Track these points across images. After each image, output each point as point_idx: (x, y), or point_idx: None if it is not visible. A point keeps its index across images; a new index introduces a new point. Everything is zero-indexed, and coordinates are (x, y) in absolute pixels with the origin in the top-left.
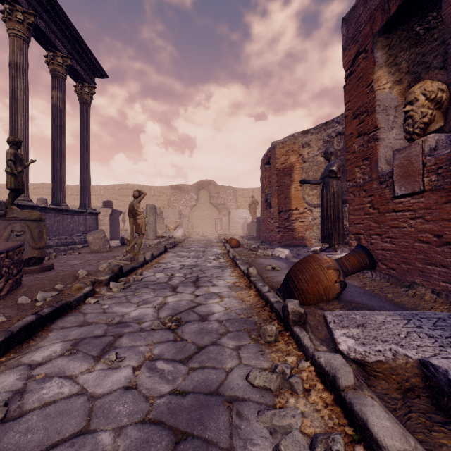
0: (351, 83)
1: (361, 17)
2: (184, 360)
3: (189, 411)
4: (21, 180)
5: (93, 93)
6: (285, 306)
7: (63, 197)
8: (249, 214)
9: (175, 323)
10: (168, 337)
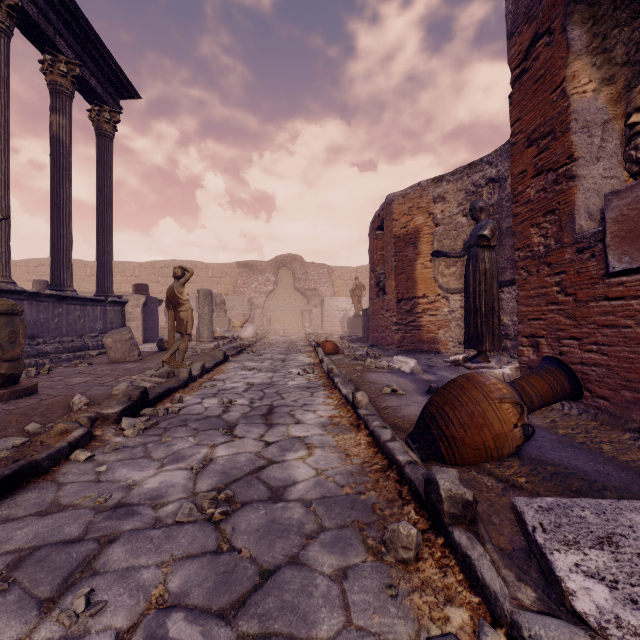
0: (524, 88)
1: None
2: (230, 610)
3: None
4: None
5: (117, 121)
6: (430, 481)
7: (69, 278)
8: (352, 304)
9: (221, 510)
10: (205, 542)
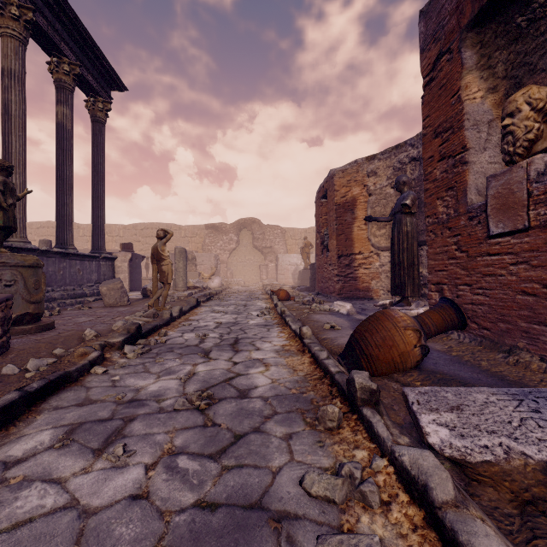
0: (432, 93)
1: (445, 9)
2: (216, 455)
3: (219, 535)
4: (12, 215)
5: (108, 109)
6: (350, 380)
7: (71, 238)
8: (301, 260)
9: (205, 402)
10: (196, 420)
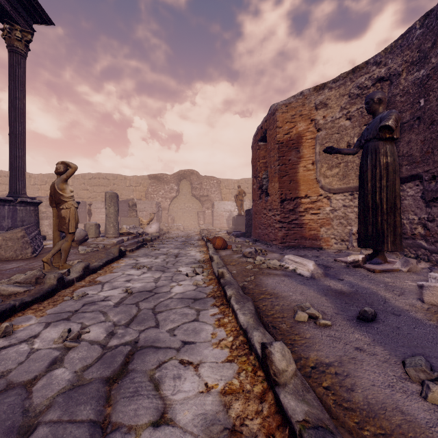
0: None
1: None
2: None
3: None
4: None
5: (28, 40)
6: None
7: None
8: (235, 207)
9: None
10: None
